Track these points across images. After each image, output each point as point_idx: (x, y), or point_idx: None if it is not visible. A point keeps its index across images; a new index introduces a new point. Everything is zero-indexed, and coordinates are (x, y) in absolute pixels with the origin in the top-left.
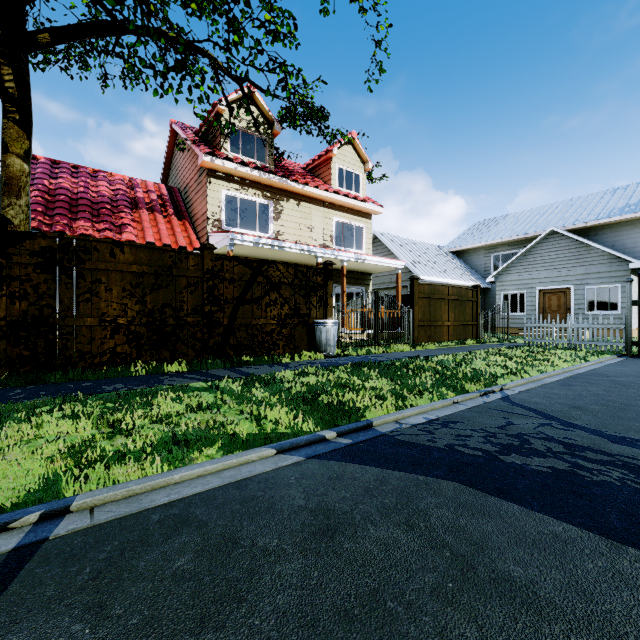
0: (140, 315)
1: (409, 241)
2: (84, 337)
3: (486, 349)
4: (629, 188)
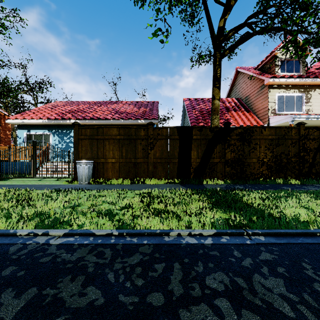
0: (271, 157)
1: None
2: (251, 166)
3: None
4: None
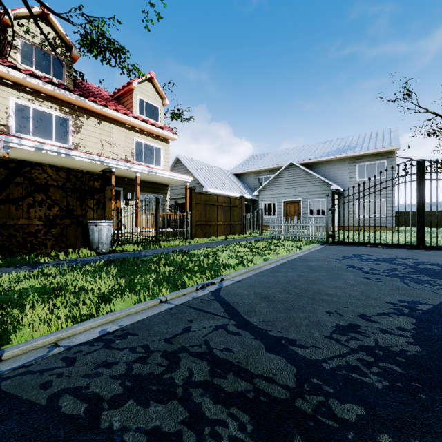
0: None
1: (204, 164)
2: None
3: (240, 242)
4: (332, 141)
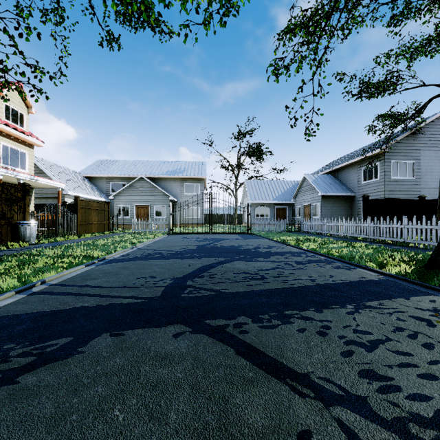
0: None
1: (55, 165)
2: None
3: (119, 235)
4: (169, 163)
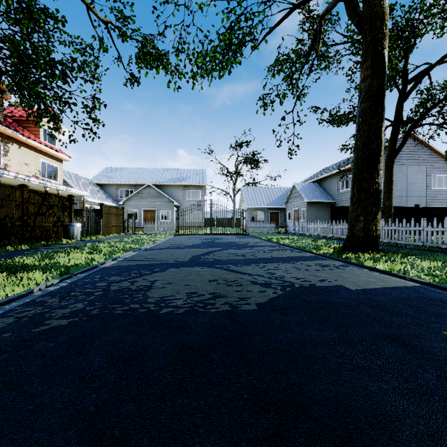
0: None
1: (72, 174)
2: None
3: (136, 235)
4: (172, 171)
